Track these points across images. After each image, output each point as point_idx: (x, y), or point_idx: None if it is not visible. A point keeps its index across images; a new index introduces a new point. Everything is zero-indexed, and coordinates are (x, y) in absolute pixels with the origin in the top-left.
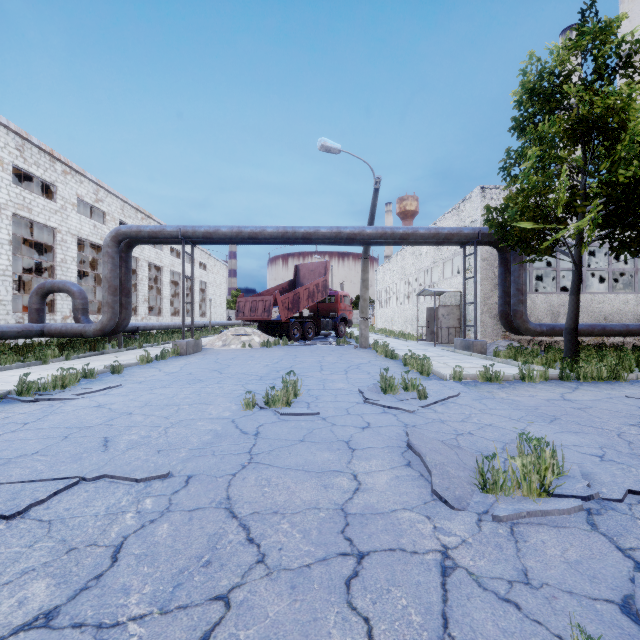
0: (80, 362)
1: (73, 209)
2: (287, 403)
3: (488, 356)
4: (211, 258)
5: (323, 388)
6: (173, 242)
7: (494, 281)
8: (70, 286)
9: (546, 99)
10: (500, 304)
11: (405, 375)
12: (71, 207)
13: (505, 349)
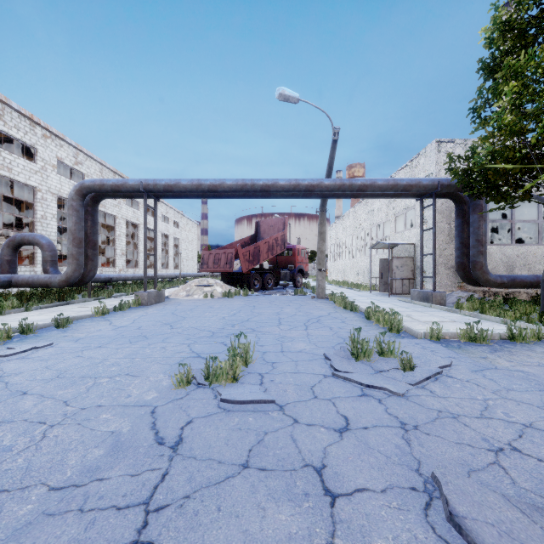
0: (38, 313)
1: (53, 170)
2: (233, 378)
3: (452, 308)
4: (184, 217)
5: (281, 350)
6: (137, 196)
7: (449, 233)
8: (39, 239)
9: (520, 34)
10: (457, 255)
11: (372, 331)
12: (51, 168)
13: (464, 300)
